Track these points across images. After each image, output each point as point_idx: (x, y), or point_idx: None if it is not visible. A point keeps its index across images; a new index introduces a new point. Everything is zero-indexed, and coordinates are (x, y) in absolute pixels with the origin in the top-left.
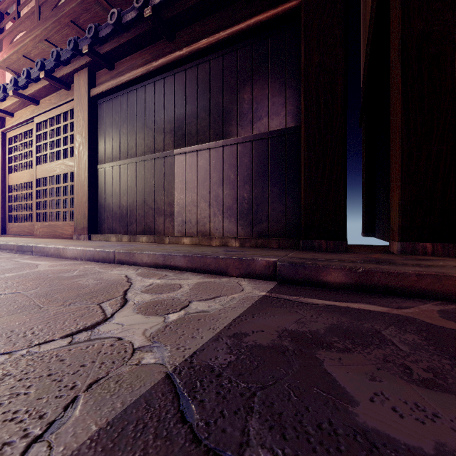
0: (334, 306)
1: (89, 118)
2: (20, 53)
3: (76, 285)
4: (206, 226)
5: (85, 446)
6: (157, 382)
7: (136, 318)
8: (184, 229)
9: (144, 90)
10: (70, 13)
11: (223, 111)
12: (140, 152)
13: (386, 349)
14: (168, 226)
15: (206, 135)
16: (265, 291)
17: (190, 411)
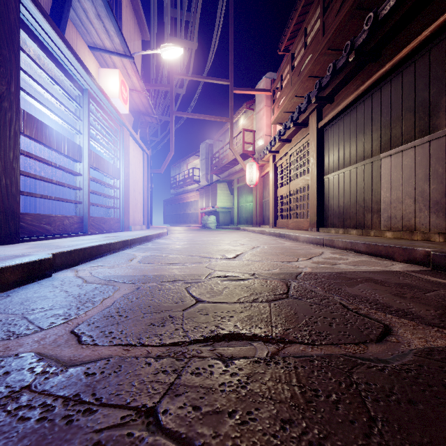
0: (442, 282)
1: (317, 144)
2: (282, 111)
3: (295, 252)
4: (410, 221)
5: (275, 273)
6: (297, 272)
7: (307, 263)
8: (389, 224)
9: (356, 110)
10: (308, 73)
11: (429, 106)
12: (352, 162)
13: (413, 291)
14: (375, 221)
15: (410, 134)
16: (404, 269)
17: (299, 276)
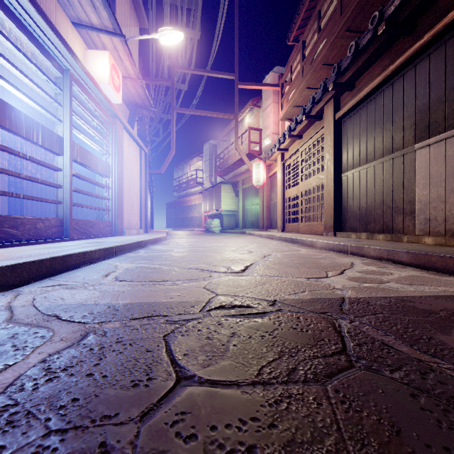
0: None
1: (334, 138)
2: (292, 106)
3: (317, 262)
4: None
5: (305, 299)
6: (337, 297)
7: (343, 280)
8: (427, 227)
9: (382, 96)
10: (322, 60)
11: None
12: (377, 156)
13: None
14: (407, 224)
15: None
16: None
17: (345, 306)
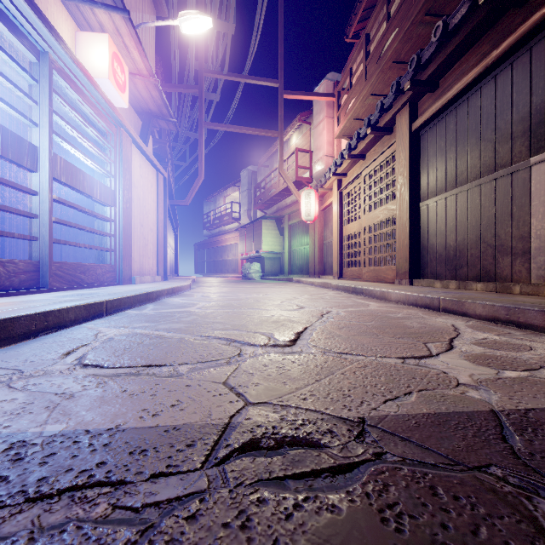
0: None
1: (410, 155)
2: (351, 119)
3: (402, 325)
4: None
5: (419, 415)
6: (480, 410)
7: (462, 362)
8: None
9: (479, 94)
10: (392, 55)
11: None
12: (472, 176)
13: None
14: (518, 269)
15: None
16: None
17: (513, 439)
